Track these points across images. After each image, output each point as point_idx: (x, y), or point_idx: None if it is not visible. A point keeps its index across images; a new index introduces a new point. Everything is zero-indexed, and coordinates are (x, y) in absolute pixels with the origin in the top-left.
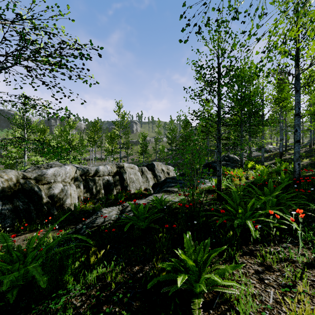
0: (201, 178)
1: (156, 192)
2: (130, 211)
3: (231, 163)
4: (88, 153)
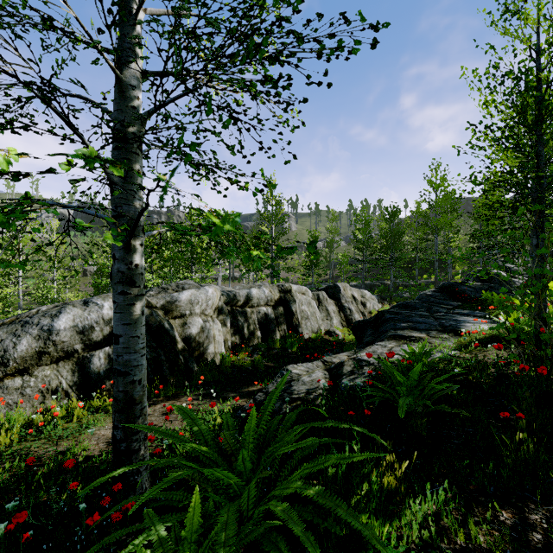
0: (454, 314)
1: (370, 338)
2: (354, 374)
3: (499, 285)
4: (212, 269)
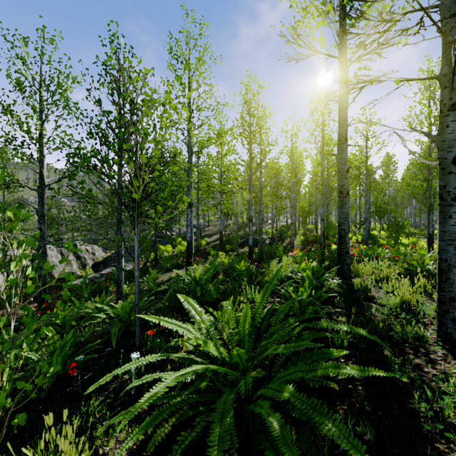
0: None
1: (103, 268)
2: (100, 277)
3: (163, 239)
4: None
